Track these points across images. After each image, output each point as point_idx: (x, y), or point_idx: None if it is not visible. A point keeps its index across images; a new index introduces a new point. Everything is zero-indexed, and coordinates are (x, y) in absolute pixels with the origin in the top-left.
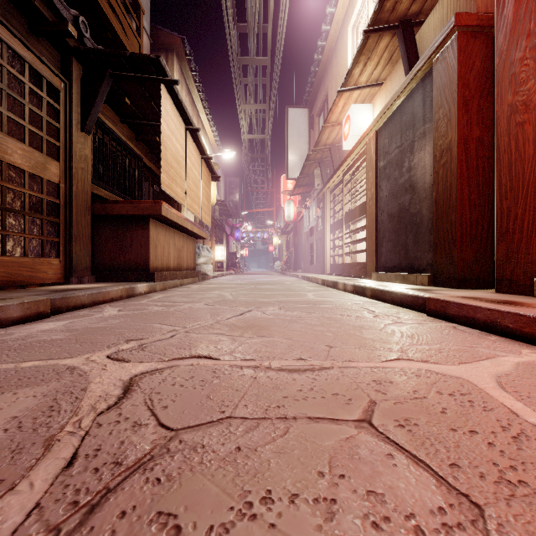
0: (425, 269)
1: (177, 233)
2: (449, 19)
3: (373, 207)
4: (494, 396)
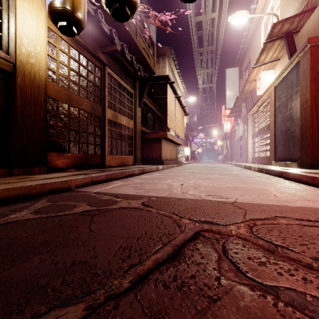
0: (297, 160)
1: (170, 143)
2: (310, 33)
3: (273, 127)
4: (270, 190)
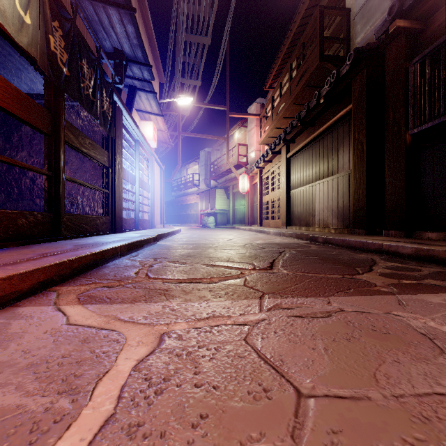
0: None
1: None
2: None
3: None
4: None
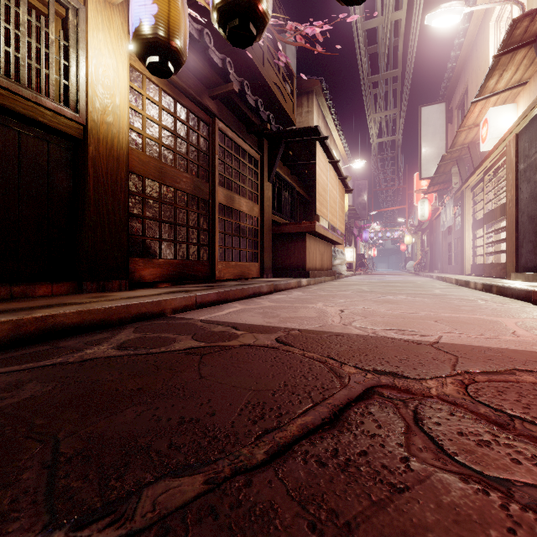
0: None
1: (321, 241)
2: None
3: (512, 208)
4: (505, 323)
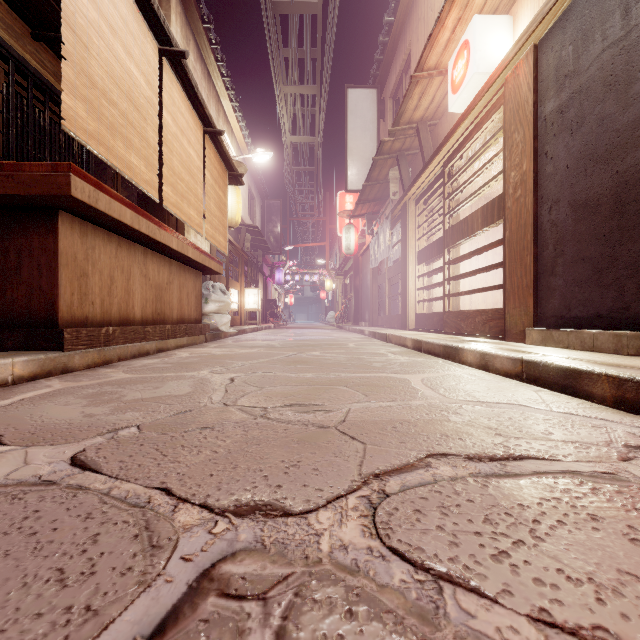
0: None
1: (155, 256)
2: None
3: (525, 198)
4: None
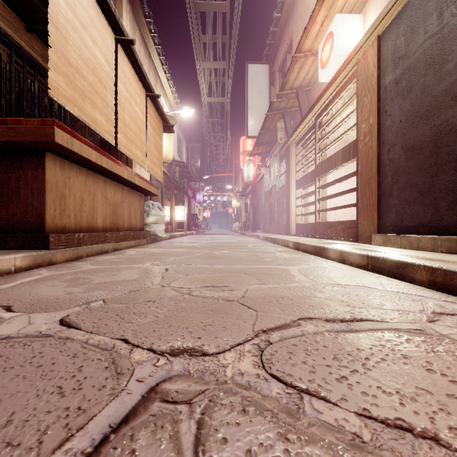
0: None
1: (112, 183)
2: None
3: (372, 143)
4: None
